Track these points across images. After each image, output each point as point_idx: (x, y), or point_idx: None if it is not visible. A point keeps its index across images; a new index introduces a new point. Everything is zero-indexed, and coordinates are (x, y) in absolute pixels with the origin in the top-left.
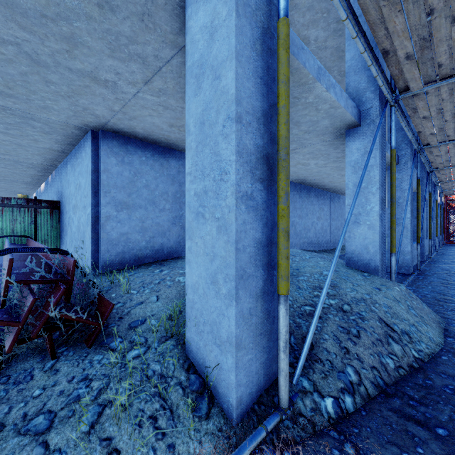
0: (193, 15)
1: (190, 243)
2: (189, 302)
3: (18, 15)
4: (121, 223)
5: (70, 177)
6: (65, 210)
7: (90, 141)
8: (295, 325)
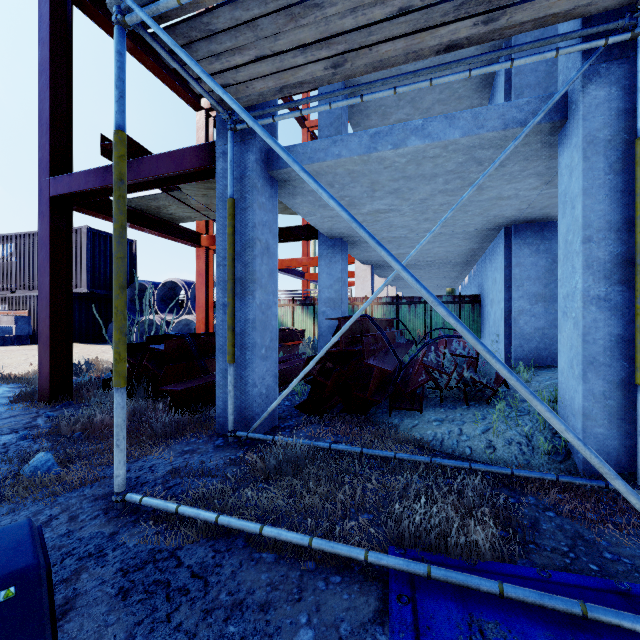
0: (561, 154)
1: (560, 336)
2: (559, 383)
3: (449, 193)
4: (536, 317)
5: (487, 272)
6: (484, 304)
7: (503, 239)
8: None
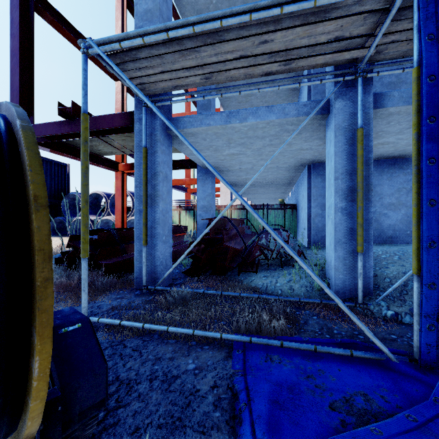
0: (327, 131)
1: (326, 228)
2: (326, 254)
3: (273, 146)
4: (324, 218)
5: (300, 190)
6: (298, 210)
7: (306, 171)
8: (402, 284)
